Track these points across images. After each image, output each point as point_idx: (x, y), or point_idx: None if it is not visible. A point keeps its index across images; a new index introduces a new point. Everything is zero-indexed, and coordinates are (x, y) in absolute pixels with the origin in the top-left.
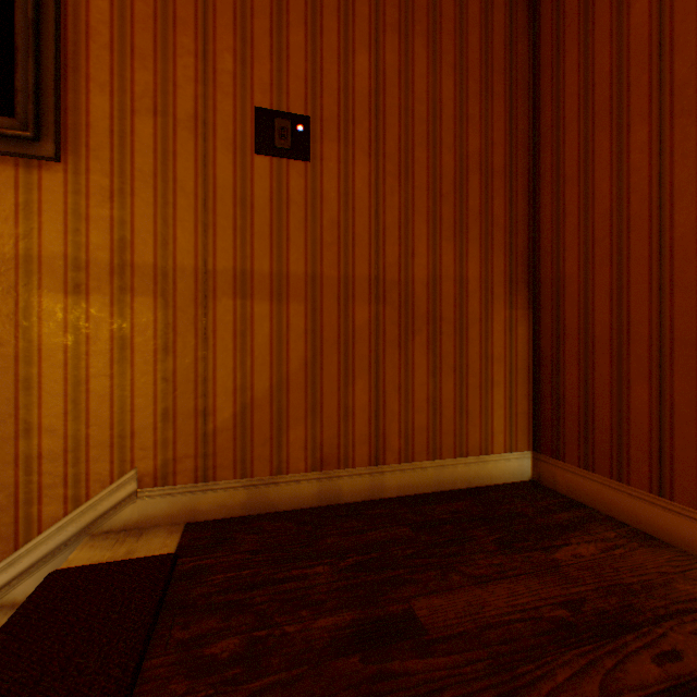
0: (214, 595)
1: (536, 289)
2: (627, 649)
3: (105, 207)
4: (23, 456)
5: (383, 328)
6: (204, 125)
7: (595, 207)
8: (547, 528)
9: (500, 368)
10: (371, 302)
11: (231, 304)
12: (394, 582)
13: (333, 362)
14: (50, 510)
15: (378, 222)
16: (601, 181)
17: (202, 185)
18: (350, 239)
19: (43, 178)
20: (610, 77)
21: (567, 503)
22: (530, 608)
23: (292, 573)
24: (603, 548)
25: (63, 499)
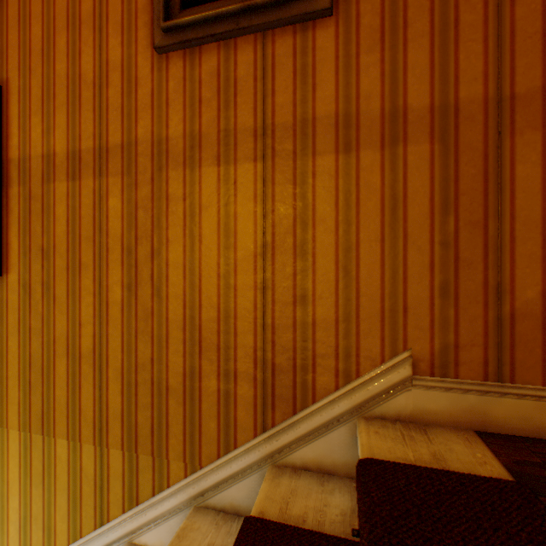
0: None
1: None
2: None
3: (373, 51)
4: (298, 322)
5: None
6: None
7: None
8: None
9: None
10: None
11: (536, 139)
12: None
13: None
14: (321, 380)
15: None
16: None
17: None
18: None
19: (315, 38)
20: None
21: None
22: None
23: None
24: None
25: (333, 371)
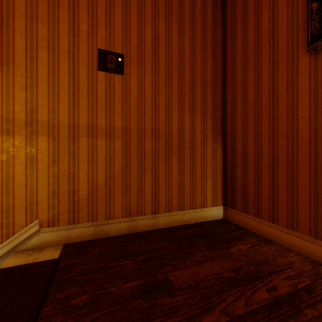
0: (76, 276)
1: (225, 135)
2: (256, 287)
3: (22, 92)
4: None
5: (158, 152)
6: (73, 56)
7: (248, 100)
8: (228, 239)
9: (210, 170)
10: (153, 140)
11: (86, 140)
12: (161, 265)
13: (135, 167)
14: None
15: (156, 104)
16: (251, 89)
17: (72, 84)
18: (143, 111)
19: None
20: (254, 46)
21: (237, 228)
22: (219, 273)
23: (114, 264)
24: (250, 246)
25: (1, 235)
